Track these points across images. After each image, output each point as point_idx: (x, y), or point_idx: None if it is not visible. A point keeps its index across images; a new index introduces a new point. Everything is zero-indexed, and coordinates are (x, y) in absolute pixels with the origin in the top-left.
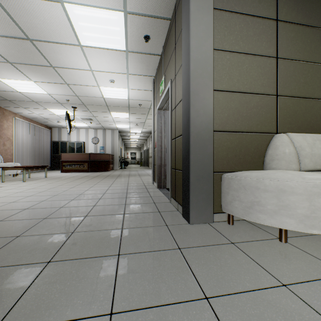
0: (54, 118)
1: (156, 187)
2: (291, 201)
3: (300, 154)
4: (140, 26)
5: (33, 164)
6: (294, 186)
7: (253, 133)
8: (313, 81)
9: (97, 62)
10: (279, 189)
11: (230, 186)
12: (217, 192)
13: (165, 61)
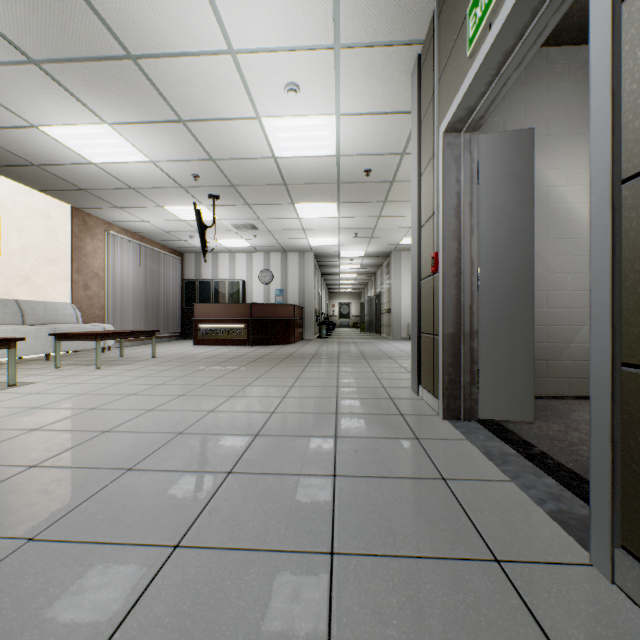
0: (183, 230)
1: (438, 412)
2: None
3: None
4: None
5: (145, 327)
6: None
7: None
8: None
9: (242, 6)
10: None
11: None
12: None
13: None
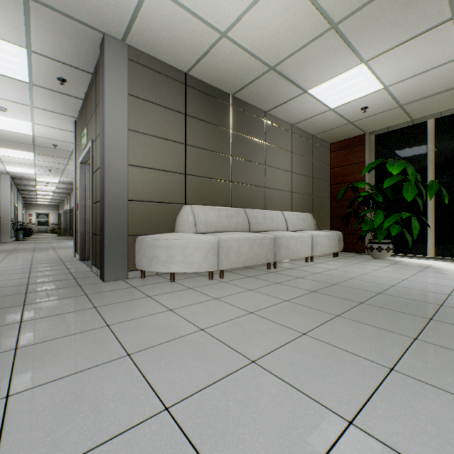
0: None
1: (79, 259)
2: (174, 252)
3: (197, 221)
4: (51, 68)
5: None
6: (176, 242)
7: (165, 203)
8: (214, 165)
9: None
10: (168, 245)
11: (141, 247)
12: (133, 253)
13: (88, 113)
